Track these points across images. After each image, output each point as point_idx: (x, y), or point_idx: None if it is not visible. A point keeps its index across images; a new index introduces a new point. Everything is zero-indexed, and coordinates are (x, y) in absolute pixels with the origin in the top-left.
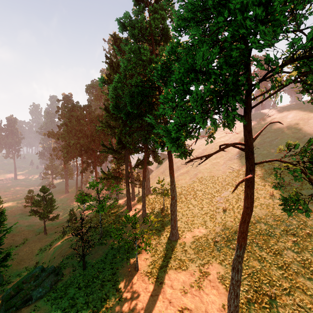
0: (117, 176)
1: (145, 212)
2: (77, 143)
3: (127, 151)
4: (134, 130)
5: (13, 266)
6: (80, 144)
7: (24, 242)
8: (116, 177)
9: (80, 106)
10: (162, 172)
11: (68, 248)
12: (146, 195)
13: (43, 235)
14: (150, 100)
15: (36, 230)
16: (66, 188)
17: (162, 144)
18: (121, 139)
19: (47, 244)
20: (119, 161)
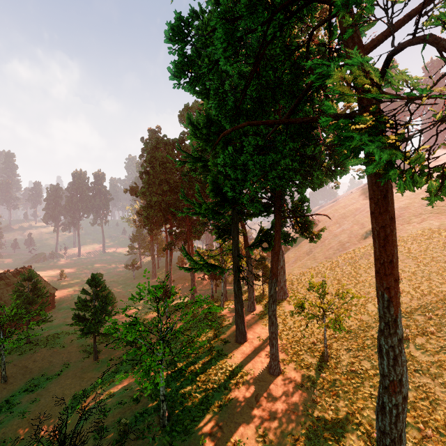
0: (215, 265)
1: (277, 361)
2: (160, 200)
3: (236, 211)
4: (248, 157)
5: (19, 431)
6: (166, 203)
7: (61, 372)
8: (211, 267)
9: (167, 142)
10: (308, 252)
11: (86, 444)
12: (278, 301)
13: (92, 362)
14: (296, 43)
15: (88, 347)
16: (153, 271)
17: (399, 140)
18: (218, 182)
19: (87, 388)
20: (222, 232)
